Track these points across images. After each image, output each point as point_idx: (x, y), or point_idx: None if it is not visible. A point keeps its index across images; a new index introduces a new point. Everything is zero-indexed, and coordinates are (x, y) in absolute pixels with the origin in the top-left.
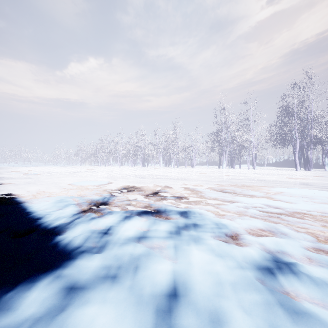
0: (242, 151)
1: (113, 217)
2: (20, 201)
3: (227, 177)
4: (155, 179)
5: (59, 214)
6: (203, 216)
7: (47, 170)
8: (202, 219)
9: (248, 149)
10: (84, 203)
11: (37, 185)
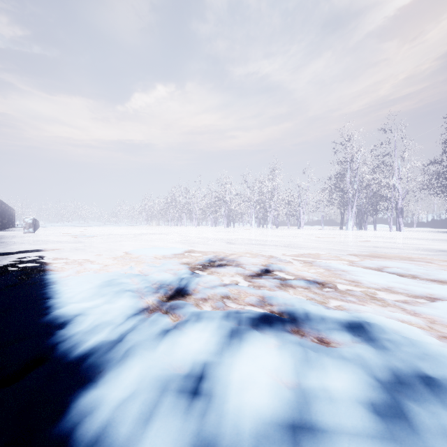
0: (379, 203)
1: (203, 330)
2: (50, 282)
3: (367, 244)
4: (252, 245)
5: (100, 317)
6: (415, 343)
7: (105, 231)
8: (419, 353)
9: (390, 200)
10: (148, 289)
11: (86, 252)
